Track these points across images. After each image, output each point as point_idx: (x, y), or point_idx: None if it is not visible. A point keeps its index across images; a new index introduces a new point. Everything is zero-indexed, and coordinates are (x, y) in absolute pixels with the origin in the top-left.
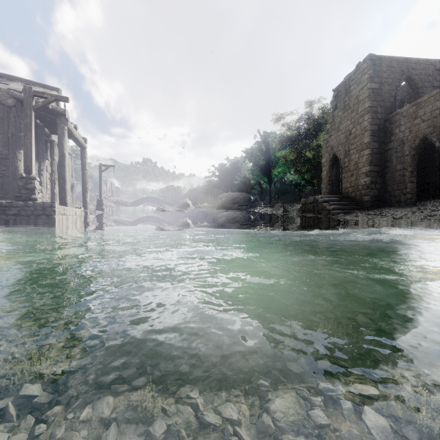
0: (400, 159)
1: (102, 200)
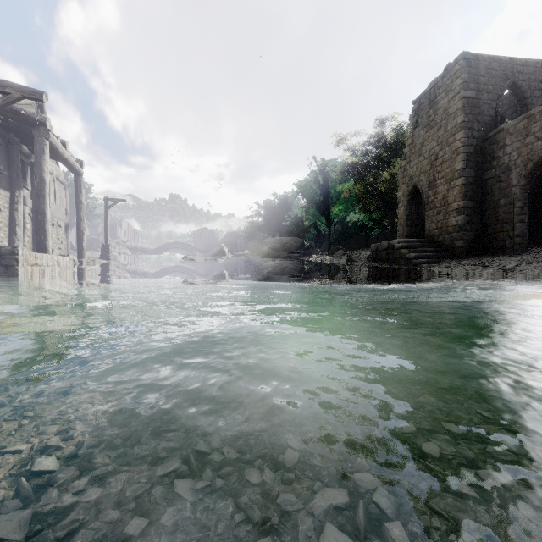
0: (505, 191)
1: (109, 245)
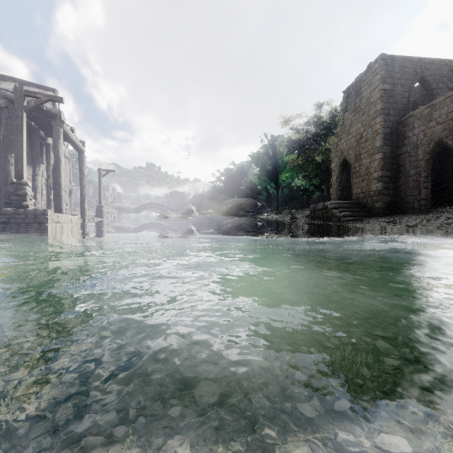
0: (414, 164)
1: (102, 206)
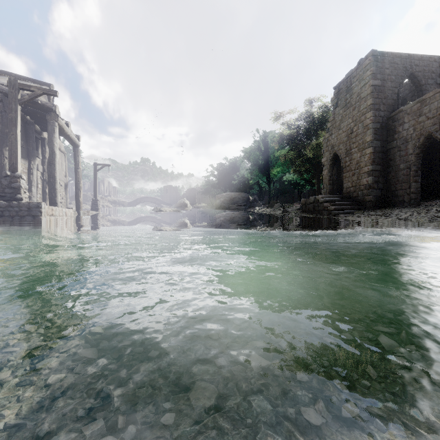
0: (404, 158)
1: (97, 200)
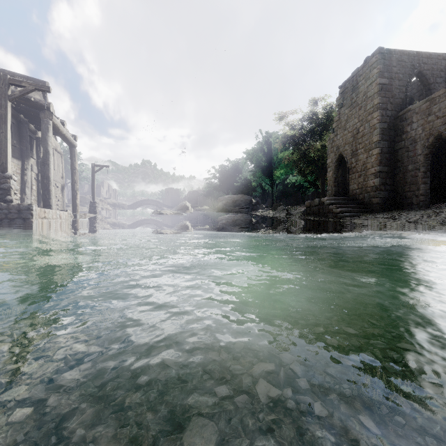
0: (412, 159)
1: (95, 202)
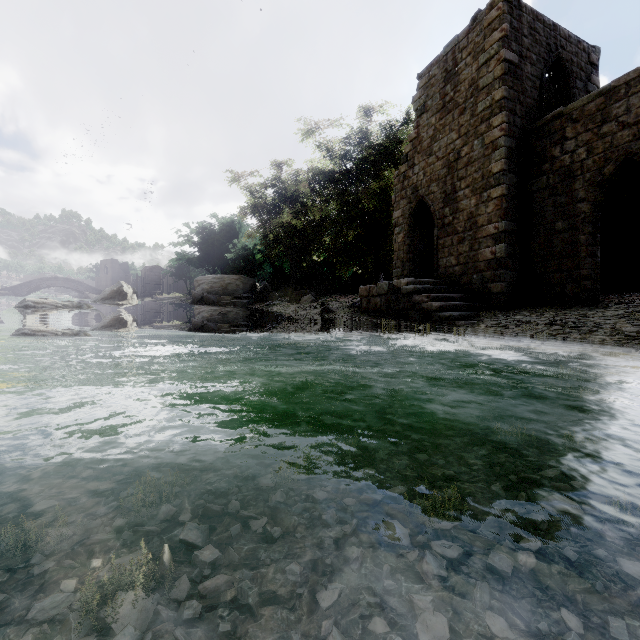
0: (564, 209)
1: None
